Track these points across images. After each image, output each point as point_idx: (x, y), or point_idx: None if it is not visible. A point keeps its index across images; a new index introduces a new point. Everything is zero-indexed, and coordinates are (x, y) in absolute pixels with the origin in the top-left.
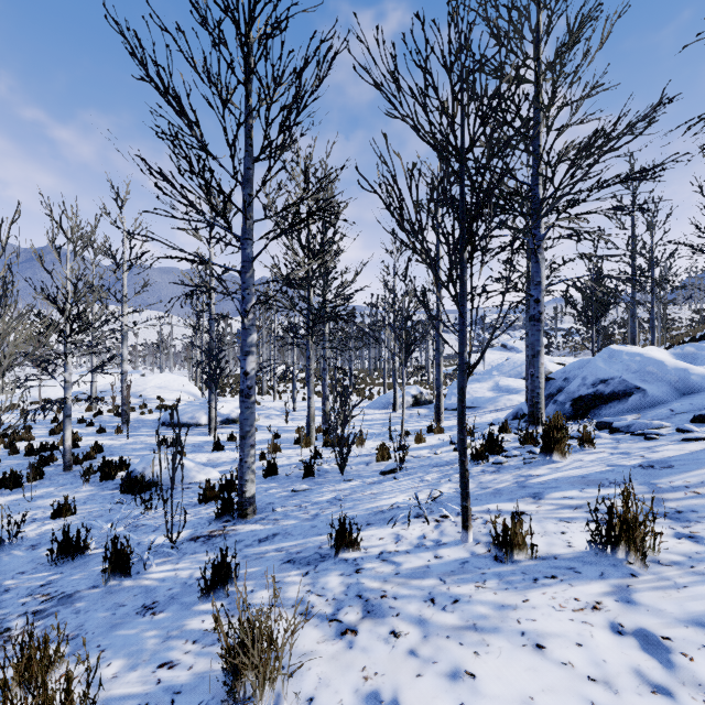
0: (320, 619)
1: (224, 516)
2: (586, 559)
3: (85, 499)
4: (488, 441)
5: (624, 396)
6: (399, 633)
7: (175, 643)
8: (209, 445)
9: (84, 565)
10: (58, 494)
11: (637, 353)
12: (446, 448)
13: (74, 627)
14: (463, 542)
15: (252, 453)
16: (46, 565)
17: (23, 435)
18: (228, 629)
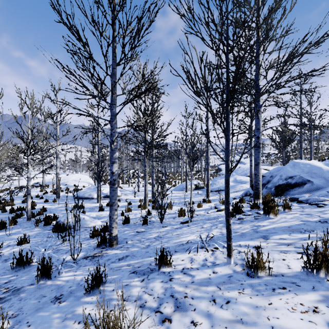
0: (150, 310)
1: (101, 245)
2: (301, 276)
3: (35, 235)
4: (235, 207)
5: (301, 184)
6: (196, 323)
7: (68, 323)
8: (97, 208)
9: (29, 271)
10: (23, 232)
11: (307, 163)
12: (213, 210)
13: (17, 309)
14: (228, 264)
15: (116, 213)
16: (10, 271)
17: (9, 203)
18: (95, 322)
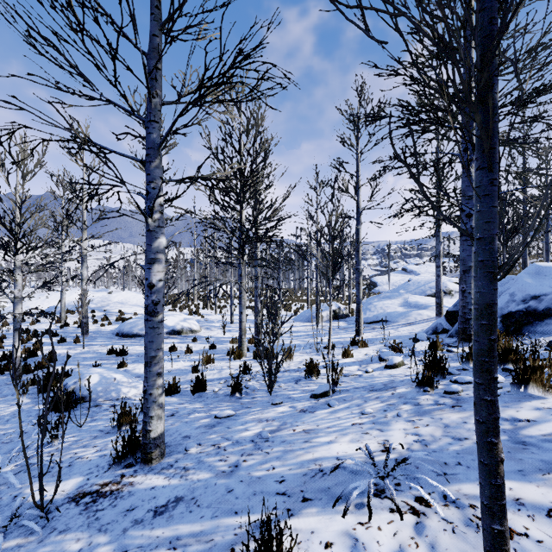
0: None
1: (126, 458)
2: None
3: (10, 416)
4: (431, 362)
5: None
6: None
7: None
8: None
9: None
10: None
11: None
12: (376, 365)
13: None
14: None
15: (159, 383)
16: None
17: None
18: None
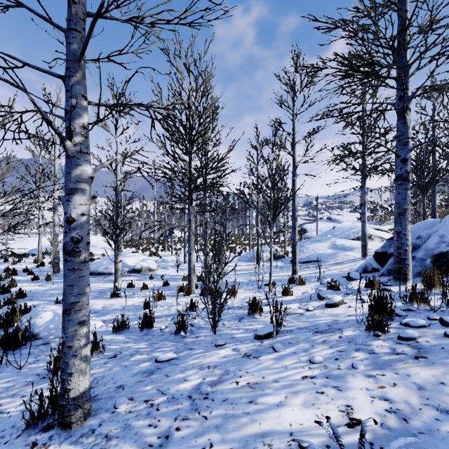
0: None
1: (44, 418)
2: None
3: None
4: (377, 303)
5: None
6: None
7: None
8: (111, 291)
9: None
10: None
11: None
12: (316, 303)
13: None
14: None
15: (81, 333)
16: None
17: None
18: None
